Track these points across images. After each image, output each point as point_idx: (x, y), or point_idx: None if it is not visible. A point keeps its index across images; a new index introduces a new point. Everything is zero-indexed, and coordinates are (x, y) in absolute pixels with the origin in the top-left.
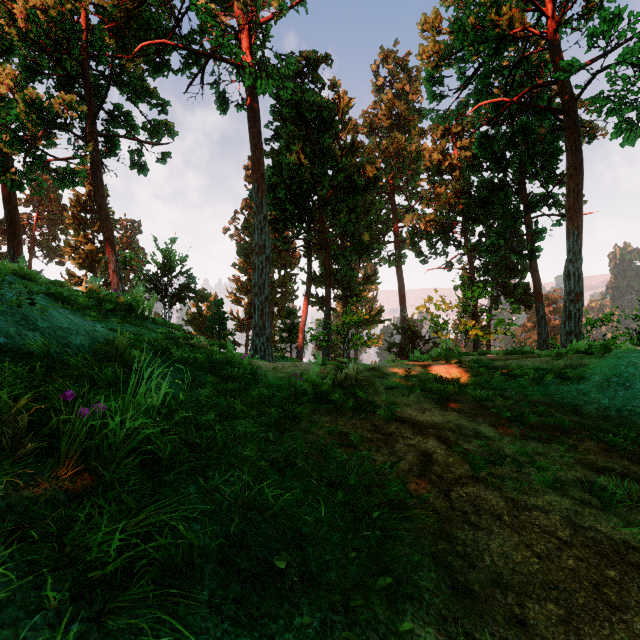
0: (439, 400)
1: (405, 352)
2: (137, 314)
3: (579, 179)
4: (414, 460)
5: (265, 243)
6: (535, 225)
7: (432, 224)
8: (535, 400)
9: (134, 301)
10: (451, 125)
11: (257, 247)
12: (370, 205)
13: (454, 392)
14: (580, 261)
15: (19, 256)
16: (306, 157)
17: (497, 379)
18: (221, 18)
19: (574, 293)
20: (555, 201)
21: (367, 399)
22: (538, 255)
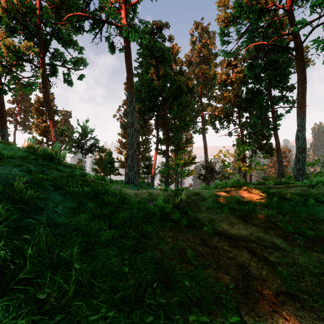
0: (240, 216)
1: (207, 179)
2: (54, 160)
3: (304, 86)
4: (237, 274)
5: (134, 121)
6: (276, 112)
7: (222, 112)
8: (303, 217)
9: (52, 153)
10: (231, 60)
11: (130, 123)
12: (189, 102)
13: (249, 211)
14: (304, 130)
15: (5, 129)
16: (156, 76)
17: (274, 201)
18: (110, 0)
19: (301, 148)
20: (287, 100)
21: (195, 217)
22: (278, 128)
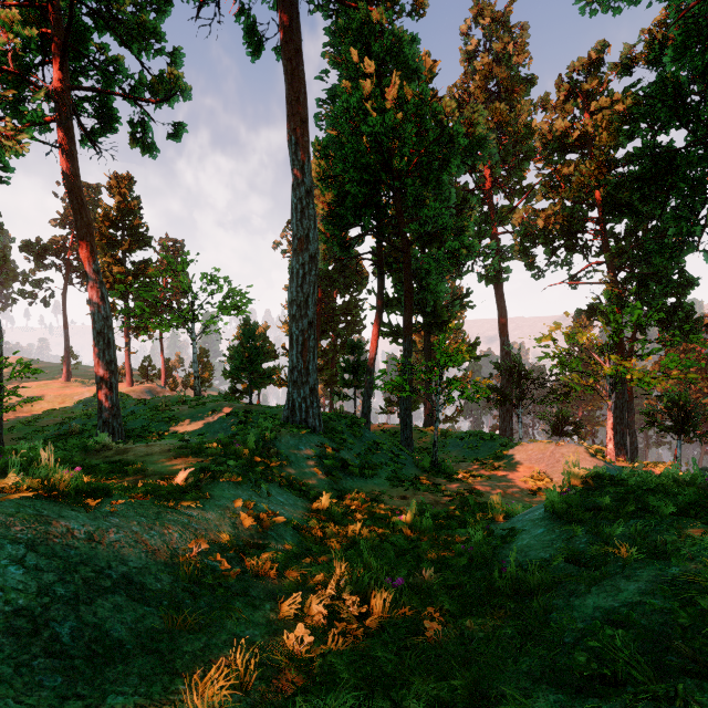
0: None
1: (509, 399)
2: None
3: None
4: None
5: (308, 234)
6: None
7: (557, 218)
8: None
9: None
10: (580, 82)
11: (295, 241)
12: (461, 202)
13: None
14: None
15: None
16: (375, 109)
17: None
18: None
19: None
20: None
21: None
22: None
